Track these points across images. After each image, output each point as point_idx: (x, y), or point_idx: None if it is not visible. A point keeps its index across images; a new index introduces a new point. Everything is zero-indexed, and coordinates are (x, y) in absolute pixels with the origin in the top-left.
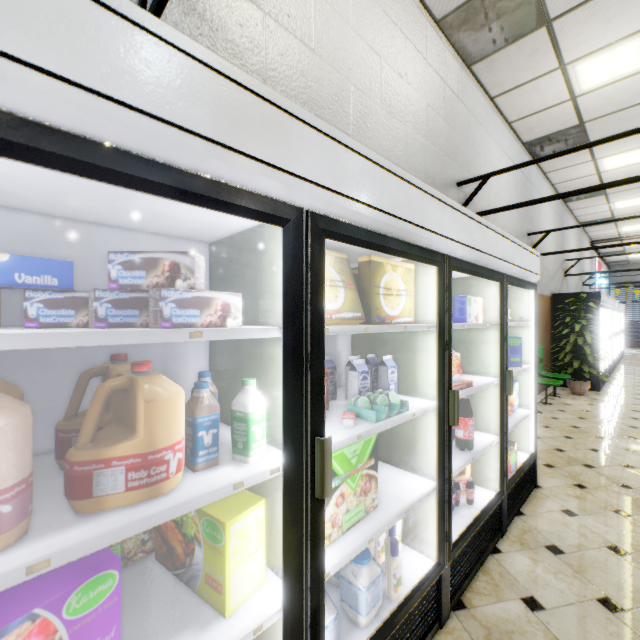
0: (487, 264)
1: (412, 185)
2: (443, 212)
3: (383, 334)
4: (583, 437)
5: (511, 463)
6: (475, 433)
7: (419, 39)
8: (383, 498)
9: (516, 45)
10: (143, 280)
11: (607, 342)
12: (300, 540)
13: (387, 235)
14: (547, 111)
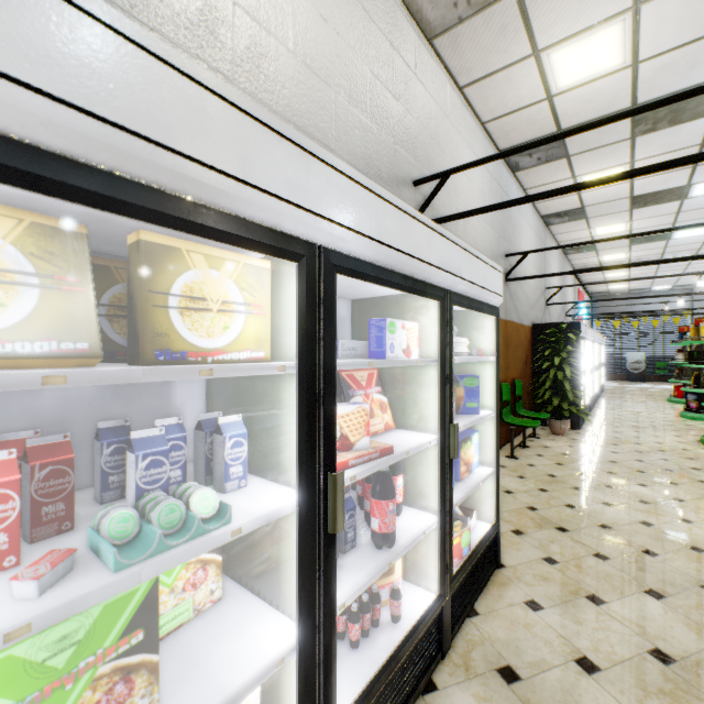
0: (414, 272)
1: (214, 94)
2: (308, 168)
3: (242, 378)
4: (559, 489)
5: (463, 545)
6: (410, 512)
7: None
8: (185, 688)
9: (482, 16)
10: None
11: (588, 376)
12: None
13: (119, 174)
14: (523, 112)
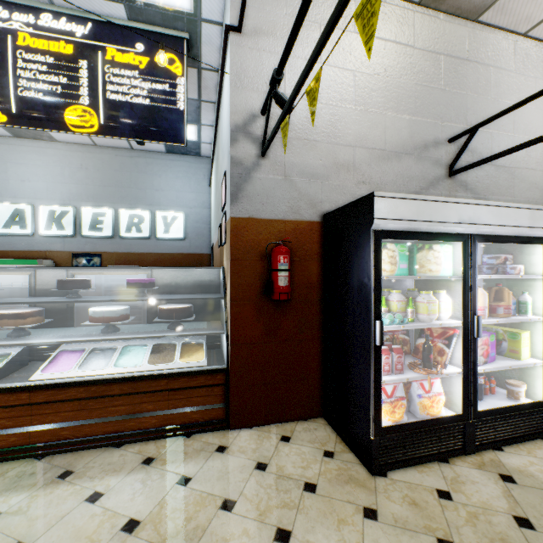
0: None
1: None
2: None
3: None
4: None
5: None
6: None
7: None
8: None
9: None
10: (494, 262)
11: None
12: None
13: None
14: None
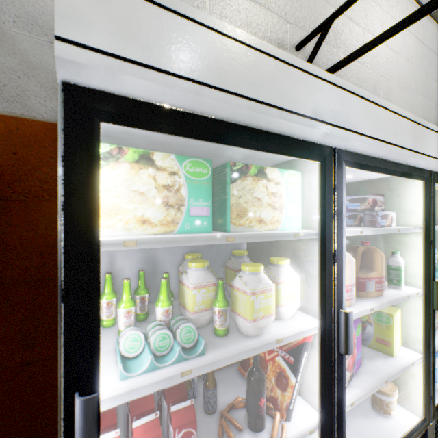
0: None
1: None
2: None
3: None
4: None
5: None
6: None
7: (419, 31)
8: None
9: None
10: (358, 207)
11: None
12: (429, 328)
13: None
14: None
